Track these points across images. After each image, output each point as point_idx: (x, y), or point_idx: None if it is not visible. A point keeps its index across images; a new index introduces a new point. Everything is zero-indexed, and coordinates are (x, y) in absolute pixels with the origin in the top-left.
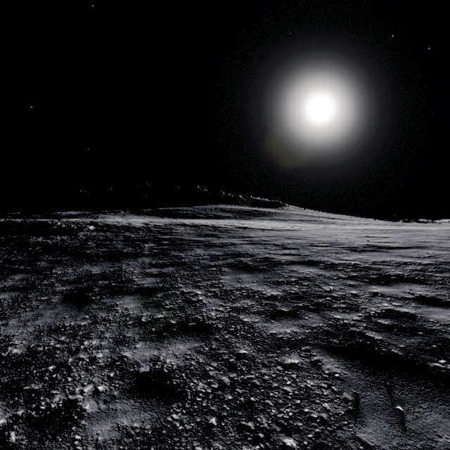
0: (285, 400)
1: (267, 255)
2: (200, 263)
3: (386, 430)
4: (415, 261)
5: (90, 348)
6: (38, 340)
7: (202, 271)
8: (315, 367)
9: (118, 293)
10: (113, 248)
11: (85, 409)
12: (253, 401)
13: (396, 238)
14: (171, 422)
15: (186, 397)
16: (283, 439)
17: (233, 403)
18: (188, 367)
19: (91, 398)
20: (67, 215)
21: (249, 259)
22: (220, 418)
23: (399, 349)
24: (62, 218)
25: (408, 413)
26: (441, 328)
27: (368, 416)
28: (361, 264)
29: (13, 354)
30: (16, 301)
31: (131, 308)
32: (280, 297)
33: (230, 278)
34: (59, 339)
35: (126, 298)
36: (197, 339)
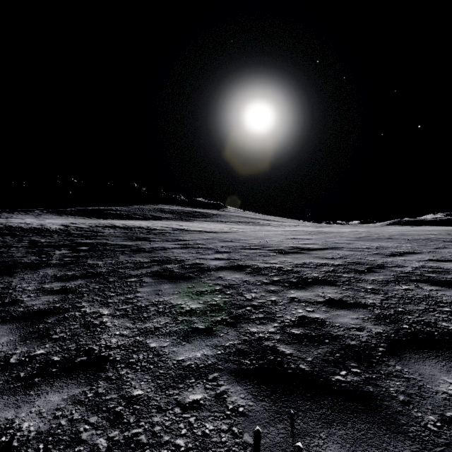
0: None
1: (197, 260)
2: (118, 273)
3: None
4: (329, 262)
5: None
6: None
7: (118, 282)
8: (219, 402)
9: None
10: (8, 257)
11: None
12: None
13: (317, 240)
14: None
15: None
16: None
17: None
18: (52, 431)
19: None
20: None
21: (177, 266)
22: None
23: (307, 363)
24: None
25: (308, 449)
26: (345, 333)
27: None
28: (284, 267)
29: None
30: None
31: (1, 343)
32: (199, 310)
33: (150, 290)
34: None
35: None
36: (81, 382)
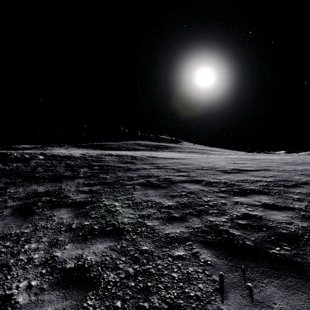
0: (172, 283)
1: (167, 176)
2: (119, 182)
3: (240, 302)
4: (263, 179)
5: (29, 250)
6: None
7: (120, 188)
8: (194, 257)
9: (56, 206)
10: (56, 172)
11: (18, 301)
12: (149, 285)
13: (252, 164)
14: (86, 307)
15: (100, 286)
16: None
17: (135, 289)
18: (103, 262)
19: (25, 292)
20: (23, 148)
21: (155, 179)
22: (124, 301)
23: (251, 241)
24: (19, 150)
25: (255, 287)
26: (277, 225)
27: (229, 292)
28: (229, 182)
29: None
30: None
31: (65, 217)
32: (174, 206)
33: (140, 193)
34: (4, 245)
35: (62, 210)
36: (112, 240)
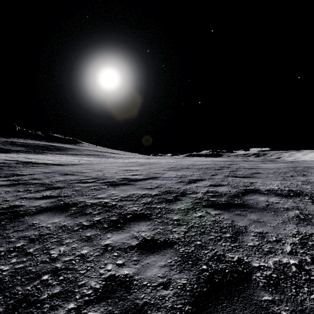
0: None
1: (17, 202)
2: None
3: None
4: (148, 192)
5: None
6: None
7: None
8: None
9: None
10: None
11: None
12: None
13: (143, 171)
14: None
15: None
16: None
17: None
18: None
19: None
20: None
21: None
22: None
23: None
24: None
25: None
26: (151, 298)
27: None
28: (110, 202)
29: None
30: None
31: None
32: None
33: None
34: None
35: None
36: None
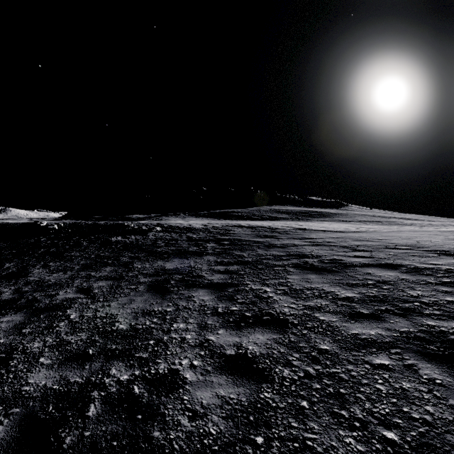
0: (379, 397)
1: (335, 257)
2: (263, 262)
3: None
4: None
5: (179, 330)
6: (136, 320)
7: (267, 270)
8: (410, 370)
9: (192, 286)
10: (180, 247)
11: (186, 377)
12: (343, 392)
13: None
14: (263, 398)
15: (274, 380)
16: (381, 431)
17: (322, 392)
18: (270, 355)
19: (189, 369)
20: (136, 218)
21: (316, 260)
22: (311, 402)
23: None
24: (133, 220)
25: None
26: None
27: None
28: None
29: (120, 329)
30: (112, 288)
31: (207, 299)
32: (357, 298)
33: (298, 277)
34: (152, 321)
35: (200, 291)
36: (275, 332)
